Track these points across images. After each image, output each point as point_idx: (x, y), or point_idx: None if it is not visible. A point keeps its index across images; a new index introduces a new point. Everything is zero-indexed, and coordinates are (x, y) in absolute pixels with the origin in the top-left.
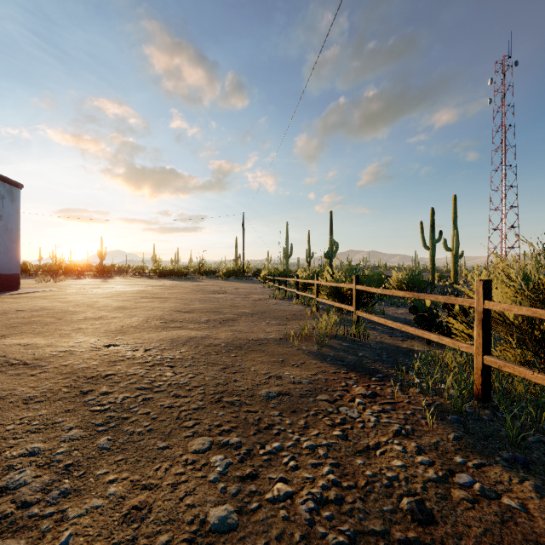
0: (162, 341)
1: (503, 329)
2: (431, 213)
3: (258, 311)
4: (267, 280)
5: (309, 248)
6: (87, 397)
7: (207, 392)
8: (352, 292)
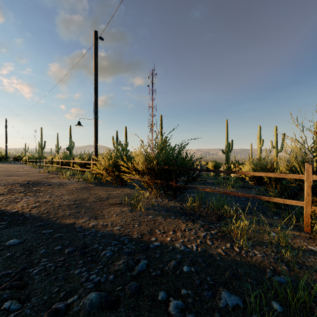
0: (0, 173)
1: (78, 164)
2: (116, 133)
3: (27, 170)
4: (28, 162)
5: (58, 143)
6: (0, 175)
7: (23, 175)
8: (67, 163)
